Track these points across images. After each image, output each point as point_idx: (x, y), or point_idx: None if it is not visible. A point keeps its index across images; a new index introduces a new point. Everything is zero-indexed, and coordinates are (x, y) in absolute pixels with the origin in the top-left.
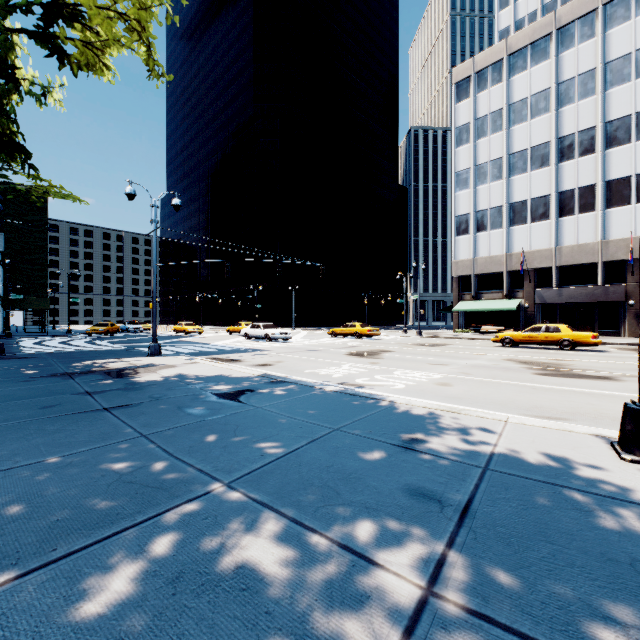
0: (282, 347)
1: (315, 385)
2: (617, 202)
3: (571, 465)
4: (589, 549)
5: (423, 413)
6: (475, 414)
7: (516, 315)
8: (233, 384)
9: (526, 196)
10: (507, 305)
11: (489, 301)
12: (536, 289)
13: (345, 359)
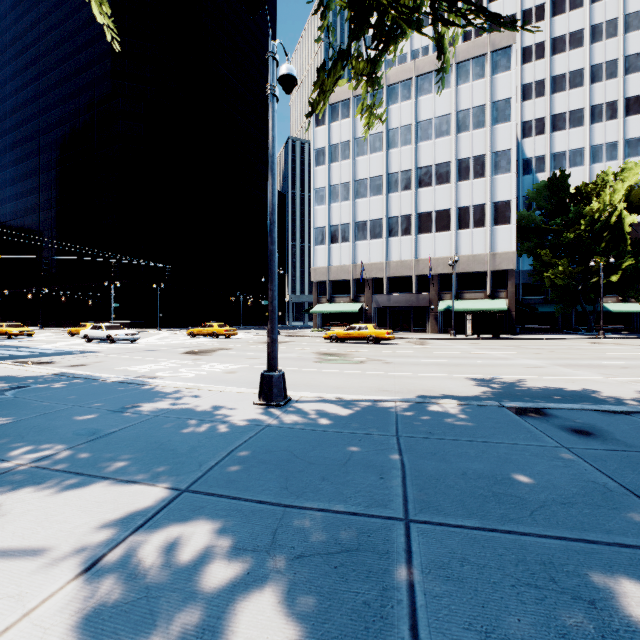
0: (121, 348)
1: (102, 378)
2: (424, 230)
3: (217, 409)
4: (152, 440)
5: (169, 391)
6: (207, 388)
7: (360, 316)
8: (14, 382)
9: (367, 217)
10: (352, 308)
11: (340, 304)
12: (373, 295)
13: (174, 357)
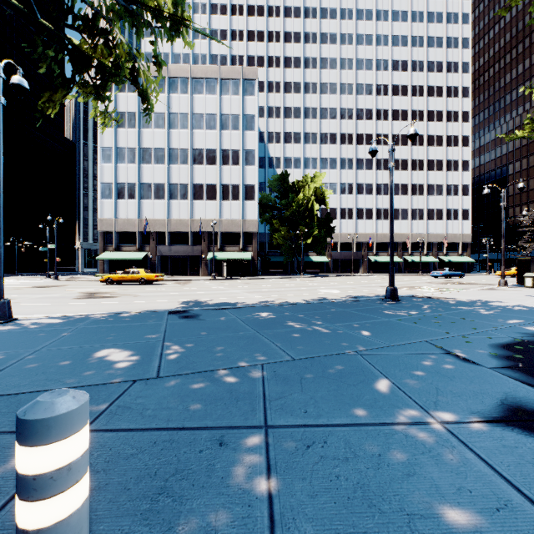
0: None
1: None
2: (198, 197)
3: None
4: None
5: None
6: None
7: (146, 263)
8: None
9: (151, 181)
10: (138, 256)
11: (127, 252)
12: (157, 245)
13: None
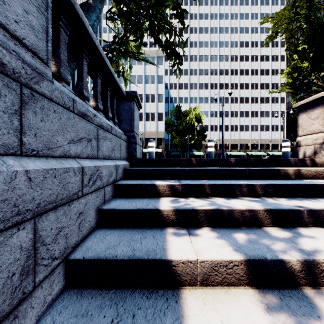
0: None
1: None
2: None
3: None
4: None
5: None
6: None
7: None
8: None
9: None
10: None
11: None
12: None
13: None
